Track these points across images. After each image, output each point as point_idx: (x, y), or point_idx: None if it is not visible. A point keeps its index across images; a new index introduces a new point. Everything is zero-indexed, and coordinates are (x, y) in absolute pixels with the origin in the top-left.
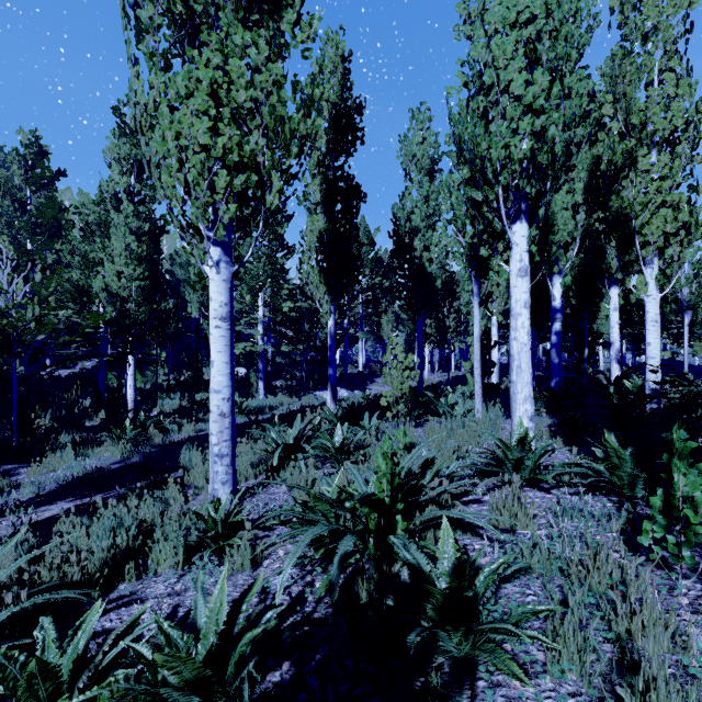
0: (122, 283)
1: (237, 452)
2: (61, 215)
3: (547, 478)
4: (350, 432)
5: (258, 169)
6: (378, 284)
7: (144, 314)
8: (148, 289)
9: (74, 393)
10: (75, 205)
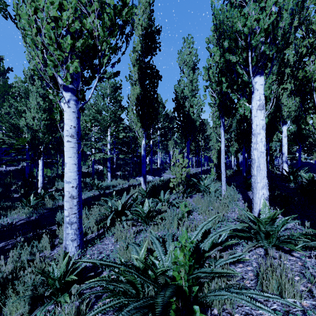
0: (35, 122)
1: (90, 213)
2: (9, 90)
3: (296, 248)
4: (153, 202)
5: (97, 47)
6: (167, 126)
7: (47, 138)
8: (50, 125)
9: (8, 179)
10: (12, 83)
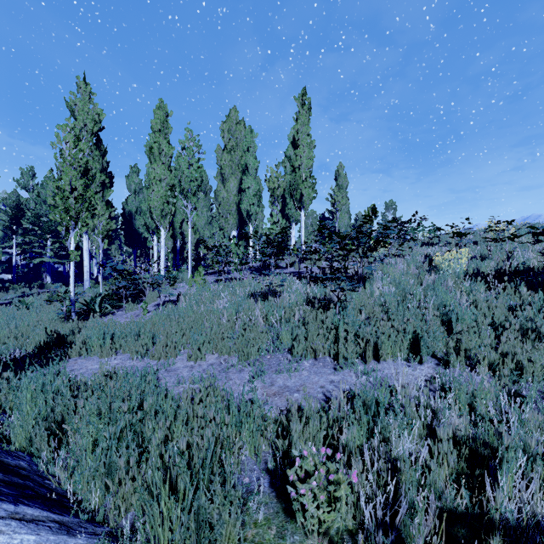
0: None
1: None
2: None
3: None
4: None
5: None
6: None
7: None
8: None
9: None
10: None
